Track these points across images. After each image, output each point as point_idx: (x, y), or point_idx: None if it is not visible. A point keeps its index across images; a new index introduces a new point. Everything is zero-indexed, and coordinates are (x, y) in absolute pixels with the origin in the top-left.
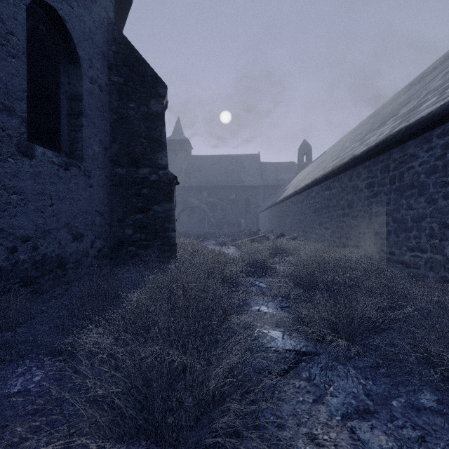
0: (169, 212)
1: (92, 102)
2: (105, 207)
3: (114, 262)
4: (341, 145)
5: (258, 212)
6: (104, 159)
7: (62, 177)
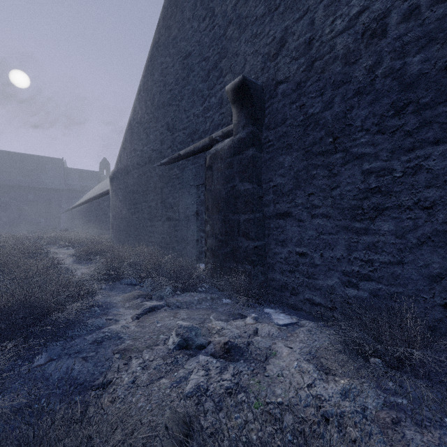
0: None
1: None
2: None
3: None
4: None
5: (60, 213)
6: None
7: None
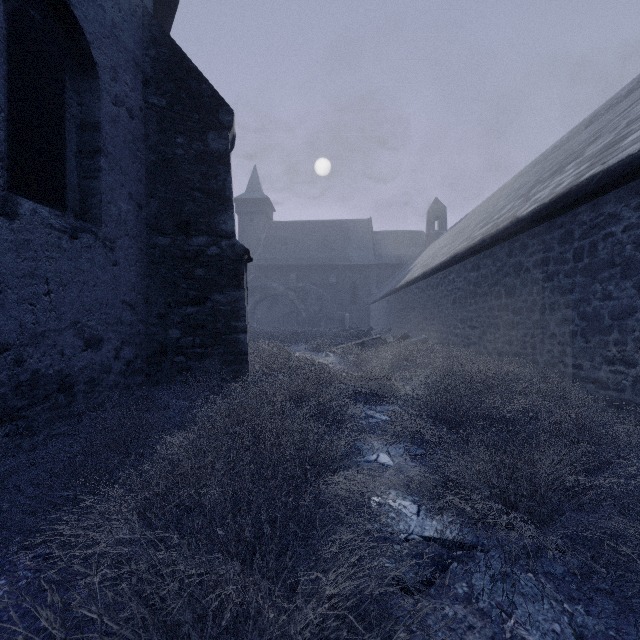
0: (237, 303)
1: (118, 134)
2: (138, 296)
3: (153, 379)
4: (491, 205)
5: (369, 303)
6: (137, 223)
7: (67, 249)
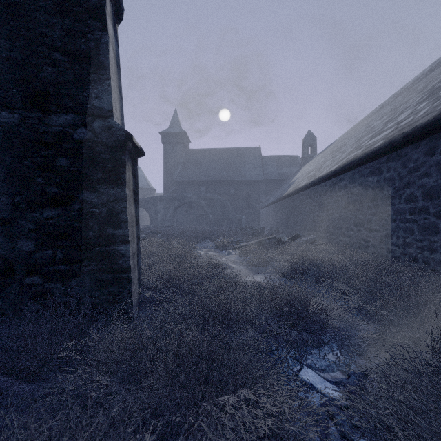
0: (115, 204)
1: None
2: None
3: None
4: (362, 128)
5: (260, 208)
6: None
7: None
